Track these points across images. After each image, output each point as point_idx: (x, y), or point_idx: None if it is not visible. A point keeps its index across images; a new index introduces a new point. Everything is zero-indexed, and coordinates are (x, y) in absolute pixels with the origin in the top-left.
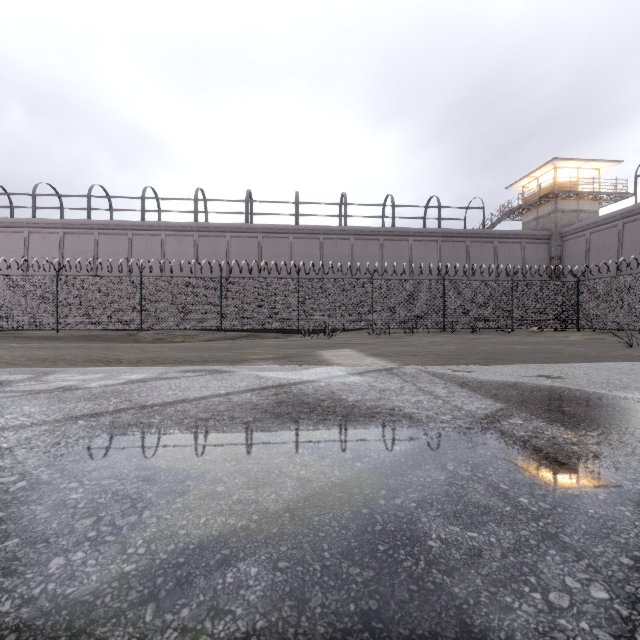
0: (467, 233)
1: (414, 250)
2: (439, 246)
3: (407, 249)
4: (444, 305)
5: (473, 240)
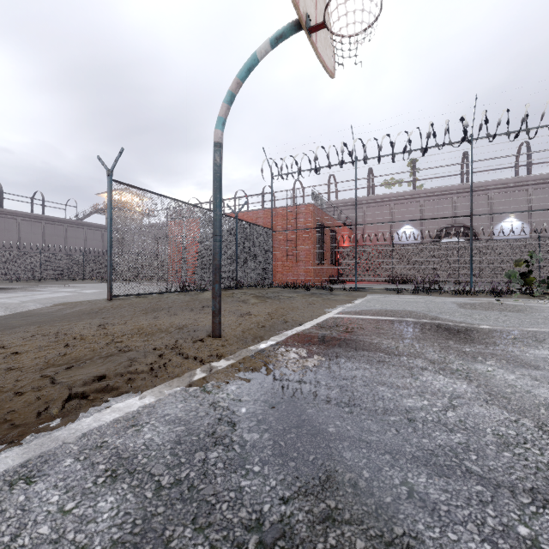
0: (65, 221)
1: (22, 226)
2: (44, 226)
3: (16, 225)
4: (41, 267)
5: (70, 225)
